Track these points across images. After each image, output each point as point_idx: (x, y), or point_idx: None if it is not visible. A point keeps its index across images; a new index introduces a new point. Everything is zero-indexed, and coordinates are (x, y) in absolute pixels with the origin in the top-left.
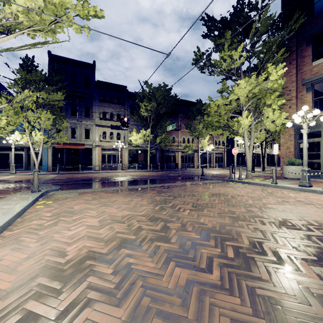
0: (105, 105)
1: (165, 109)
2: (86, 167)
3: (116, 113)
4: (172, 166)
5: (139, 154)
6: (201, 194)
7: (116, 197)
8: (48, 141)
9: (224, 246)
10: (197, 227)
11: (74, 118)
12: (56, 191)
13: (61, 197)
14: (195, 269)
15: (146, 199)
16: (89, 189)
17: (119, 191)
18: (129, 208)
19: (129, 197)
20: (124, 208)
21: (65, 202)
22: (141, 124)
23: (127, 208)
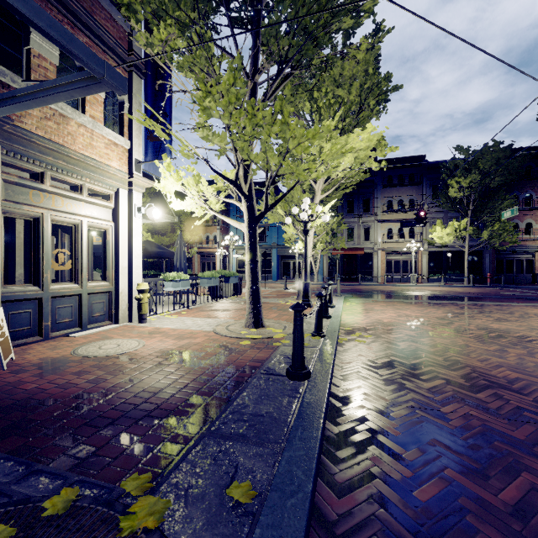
0: (391, 190)
1: (502, 179)
2: (365, 278)
3: (407, 199)
4: (525, 280)
5: (447, 258)
6: (527, 314)
7: (409, 306)
8: (325, 247)
9: (492, 333)
10: (481, 326)
11: (351, 216)
12: (351, 298)
13: (359, 302)
14: (457, 333)
15: (442, 310)
16: (379, 299)
17: (413, 303)
18: (422, 313)
19: (423, 308)
20: (417, 312)
21: (365, 305)
22: (450, 211)
23: (420, 313)
